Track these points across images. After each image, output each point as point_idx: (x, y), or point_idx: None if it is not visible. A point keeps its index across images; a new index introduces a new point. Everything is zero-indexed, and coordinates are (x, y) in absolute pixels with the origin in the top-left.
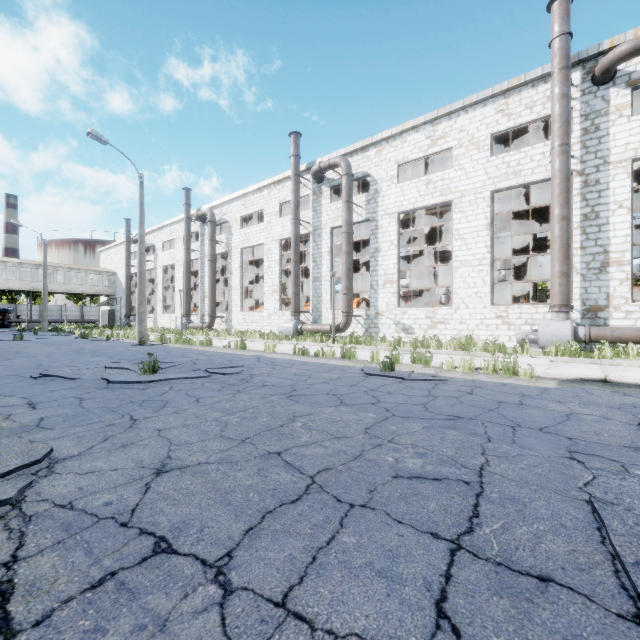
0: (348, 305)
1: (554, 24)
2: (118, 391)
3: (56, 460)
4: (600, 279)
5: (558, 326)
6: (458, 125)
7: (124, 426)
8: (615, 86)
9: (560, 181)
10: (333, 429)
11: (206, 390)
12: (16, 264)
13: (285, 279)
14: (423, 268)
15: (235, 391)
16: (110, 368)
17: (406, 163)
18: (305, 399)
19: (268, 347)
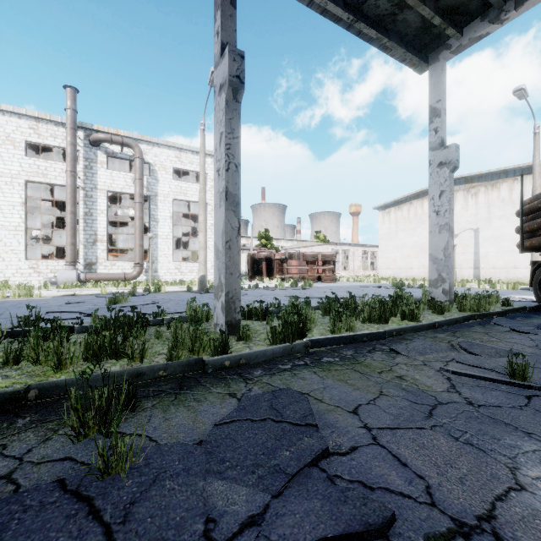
0: None
1: (68, 100)
2: None
3: None
4: (93, 248)
5: (69, 273)
6: None
7: None
8: (100, 150)
9: (71, 191)
10: None
11: None
12: None
13: None
14: None
15: None
16: None
17: None
18: None
19: None
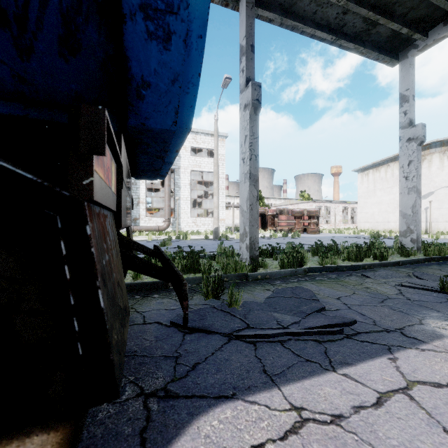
0: None
1: None
2: None
3: None
4: (137, 208)
5: None
6: None
7: None
8: None
9: None
10: None
11: None
12: None
13: None
14: None
15: None
16: None
17: None
18: None
19: None
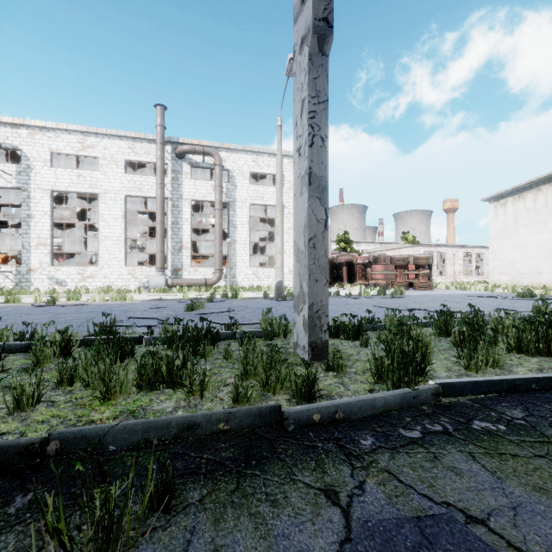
0: None
1: (158, 117)
2: None
3: None
4: (179, 255)
5: (159, 279)
6: (103, 144)
7: None
8: (185, 162)
9: (160, 202)
10: (33, 319)
11: None
12: None
13: None
14: (75, 231)
15: None
16: None
17: (60, 154)
18: (3, 316)
19: None
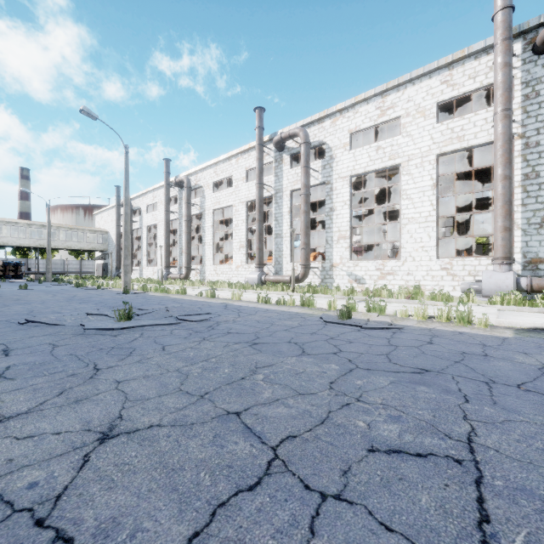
0: (306, 258)
1: None
2: (91, 337)
3: (0, 419)
4: (540, 233)
5: (501, 277)
6: (405, 96)
7: (85, 377)
8: None
9: (503, 143)
10: (296, 383)
11: (173, 337)
12: (26, 225)
13: (251, 237)
14: (371, 226)
15: (201, 338)
16: (91, 315)
17: (358, 132)
18: (267, 348)
19: (235, 295)
